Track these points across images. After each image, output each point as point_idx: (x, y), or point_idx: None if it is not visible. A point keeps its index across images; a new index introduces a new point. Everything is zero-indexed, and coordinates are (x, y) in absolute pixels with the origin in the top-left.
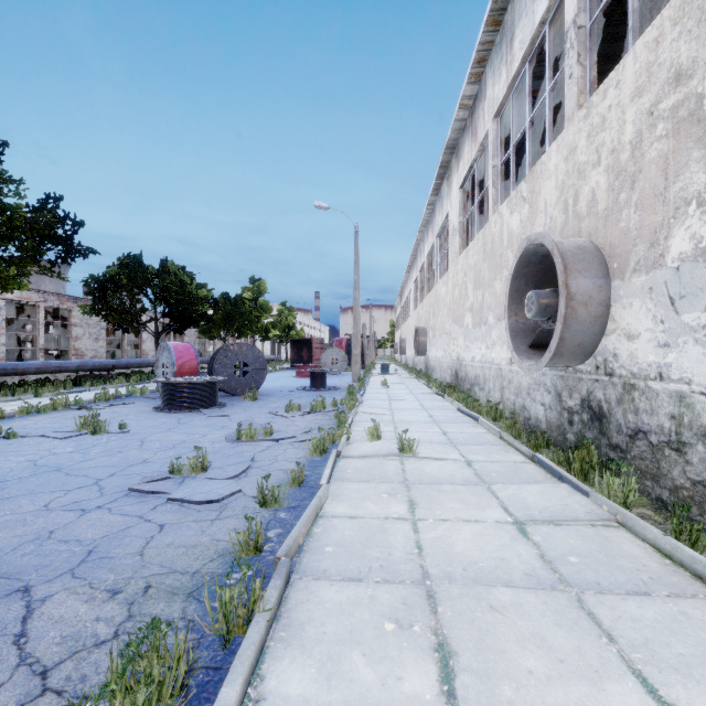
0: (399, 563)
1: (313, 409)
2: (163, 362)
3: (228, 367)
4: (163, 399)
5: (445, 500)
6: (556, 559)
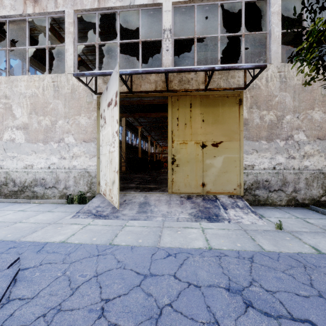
0: None
1: None
2: None
3: None
4: None
5: None
6: None
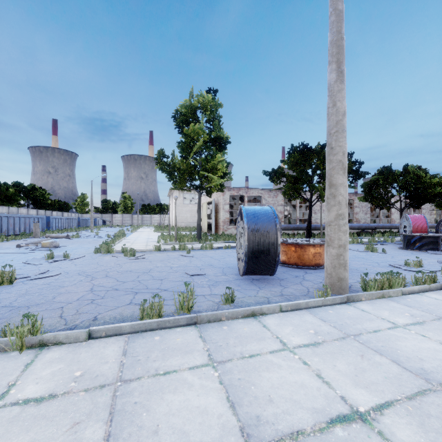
0: None
1: None
2: (404, 225)
3: None
4: (403, 243)
5: None
6: None
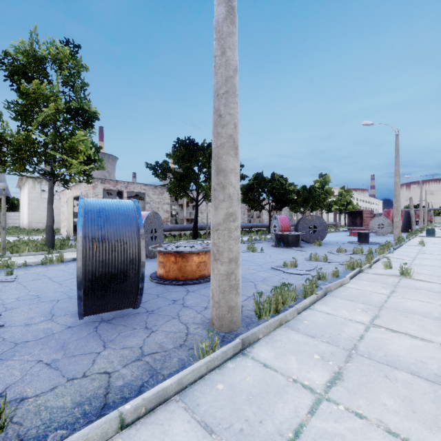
0: (372, 302)
1: (354, 252)
2: (274, 225)
3: (305, 228)
4: (275, 241)
5: (415, 294)
6: None
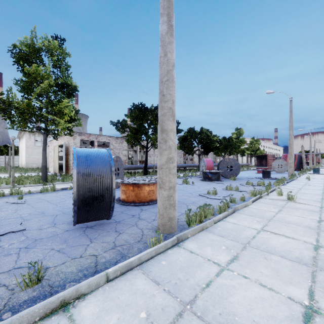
0: (265, 216)
1: (258, 185)
2: (202, 165)
3: (224, 167)
4: (203, 177)
5: (295, 212)
6: (323, 227)
